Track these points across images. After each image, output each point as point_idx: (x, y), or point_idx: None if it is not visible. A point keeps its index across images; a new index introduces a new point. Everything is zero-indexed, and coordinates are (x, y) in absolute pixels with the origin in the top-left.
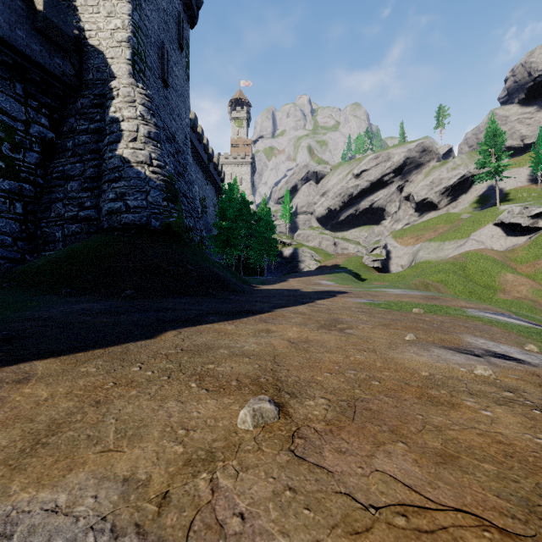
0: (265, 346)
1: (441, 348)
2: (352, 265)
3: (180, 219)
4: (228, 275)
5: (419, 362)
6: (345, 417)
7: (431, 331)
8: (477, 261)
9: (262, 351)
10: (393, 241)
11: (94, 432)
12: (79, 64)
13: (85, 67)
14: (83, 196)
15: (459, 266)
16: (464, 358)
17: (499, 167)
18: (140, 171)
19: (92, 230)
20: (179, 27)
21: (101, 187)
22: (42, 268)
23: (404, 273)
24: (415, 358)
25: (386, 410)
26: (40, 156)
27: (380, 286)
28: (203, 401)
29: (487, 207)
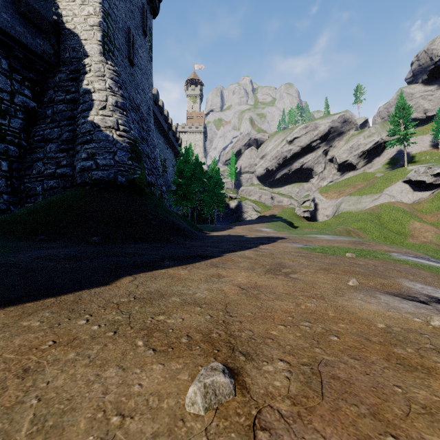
0: (216, 293)
1: (386, 294)
2: (286, 215)
3: (143, 176)
4: (184, 223)
5: (371, 311)
6: (312, 392)
7: (369, 275)
8: (390, 211)
9: (213, 299)
10: (320, 196)
11: (4, 422)
12: (57, 45)
13: (62, 47)
14: (60, 156)
15: (375, 216)
16: (412, 306)
17: (406, 134)
18: (108, 134)
19: (68, 185)
20: (143, 16)
21: (75, 148)
22: (21, 218)
23: (329, 222)
24: (365, 306)
25: (356, 378)
26: (23, 122)
27: (312, 233)
28: (148, 367)
29: (397, 168)
